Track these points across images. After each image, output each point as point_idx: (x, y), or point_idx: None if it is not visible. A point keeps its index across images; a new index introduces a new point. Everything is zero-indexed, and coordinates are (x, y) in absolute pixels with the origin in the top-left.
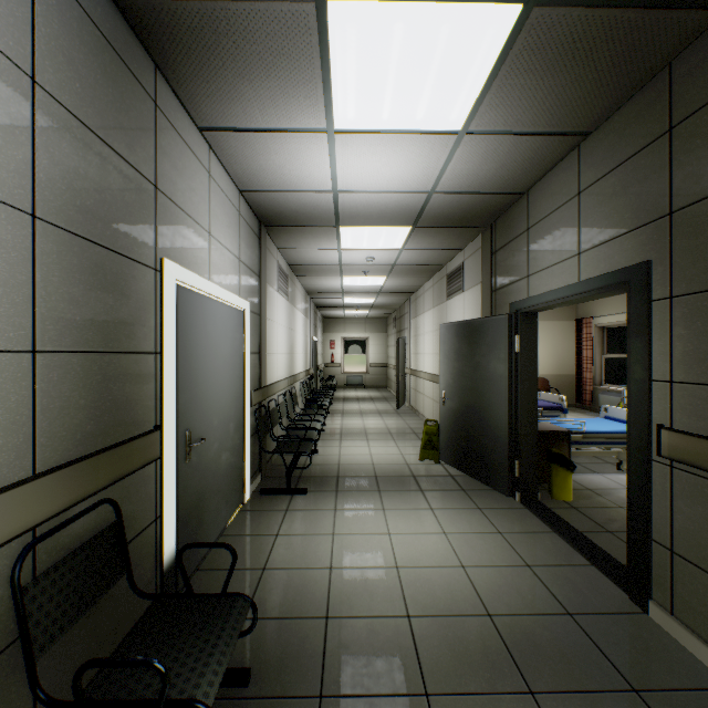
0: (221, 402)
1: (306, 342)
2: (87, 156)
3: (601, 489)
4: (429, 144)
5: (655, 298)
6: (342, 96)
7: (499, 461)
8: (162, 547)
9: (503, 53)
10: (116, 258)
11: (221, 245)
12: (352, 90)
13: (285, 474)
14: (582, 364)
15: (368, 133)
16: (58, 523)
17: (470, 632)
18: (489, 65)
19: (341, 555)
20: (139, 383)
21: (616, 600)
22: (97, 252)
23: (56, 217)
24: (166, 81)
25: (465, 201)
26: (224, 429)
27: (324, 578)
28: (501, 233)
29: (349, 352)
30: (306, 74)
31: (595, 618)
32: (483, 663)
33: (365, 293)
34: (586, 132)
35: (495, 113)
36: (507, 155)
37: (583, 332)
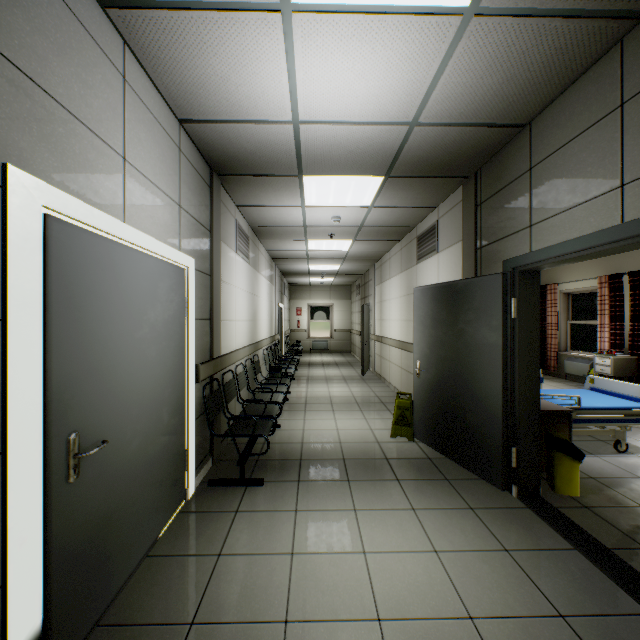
0: (147, 383)
1: (272, 308)
2: None
3: (606, 478)
4: (421, 35)
5: None
6: None
7: (490, 447)
8: (3, 637)
9: None
10: None
11: (148, 179)
12: None
13: (238, 462)
14: (546, 330)
15: (339, 12)
16: None
17: None
18: None
19: (301, 595)
20: None
21: None
22: None
23: None
24: None
25: (451, 138)
26: (151, 418)
27: None
28: (490, 181)
29: (314, 318)
30: None
31: None
32: None
33: (330, 259)
34: None
35: None
36: (521, 58)
37: (547, 298)
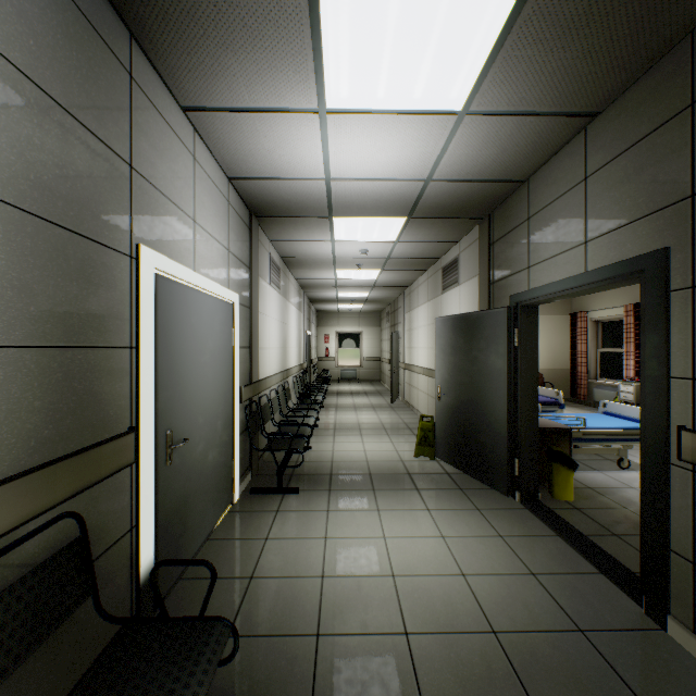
0: (208, 399)
1: (300, 336)
2: (44, 124)
3: (603, 488)
4: (427, 126)
5: (674, 288)
6: (334, 71)
7: (498, 460)
8: (138, 558)
9: (511, 19)
10: (82, 242)
11: (208, 233)
12: (345, 63)
13: (277, 472)
14: (576, 358)
15: (363, 113)
16: (4, 545)
17: (474, 652)
18: (495, 34)
19: (333, 562)
20: (111, 381)
21: (630, 614)
22: (57, 234)
23: (3, 191)
24: (143, 52)
25: (462, 190)
26: (210, 428)
27: (315, 588)
28: (500, 224)
29: (342, 346)
30: (295, 44)
31: (609, 636)
32: (490, 690)
33: (359, 287)
34: (595, 112)
35: (498, 90)
36: (509, 138)
37: (578, 326)
